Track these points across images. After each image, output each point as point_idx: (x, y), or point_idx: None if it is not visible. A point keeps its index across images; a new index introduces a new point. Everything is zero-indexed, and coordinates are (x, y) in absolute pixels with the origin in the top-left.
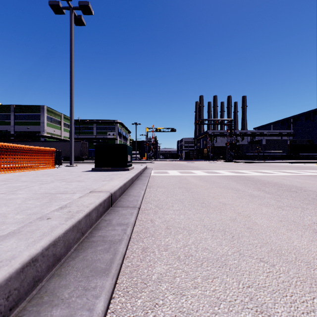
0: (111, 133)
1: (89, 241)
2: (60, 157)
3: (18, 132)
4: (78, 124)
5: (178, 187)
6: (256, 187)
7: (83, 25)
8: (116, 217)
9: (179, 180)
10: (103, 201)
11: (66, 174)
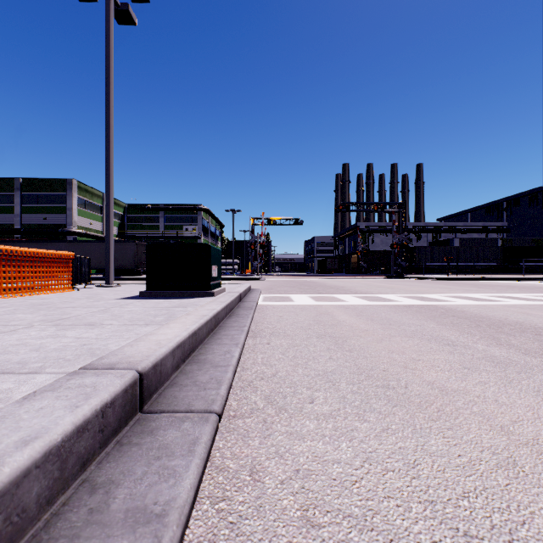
0: (190, 228)
1: None
2: (86, 270)
3: (27, 226)
4: (133, 212)
5: (315, 335)
6: (487, 336)
7: (132, 23)
8: (138, 465)
9: (314, 315)
10: (100, 410)
11: (81, 304)
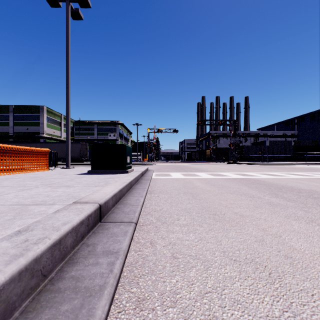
0: (112, 134)
1: (52, 291)
2: (55, 159)
3: (17, 133)
4: (78, 125)
5: (182, 192)
6: (272, 193)
7: (81, 19)
8: (104, 239)
9: (183, 183)
10: (87, 217)
11: (57, 177)
